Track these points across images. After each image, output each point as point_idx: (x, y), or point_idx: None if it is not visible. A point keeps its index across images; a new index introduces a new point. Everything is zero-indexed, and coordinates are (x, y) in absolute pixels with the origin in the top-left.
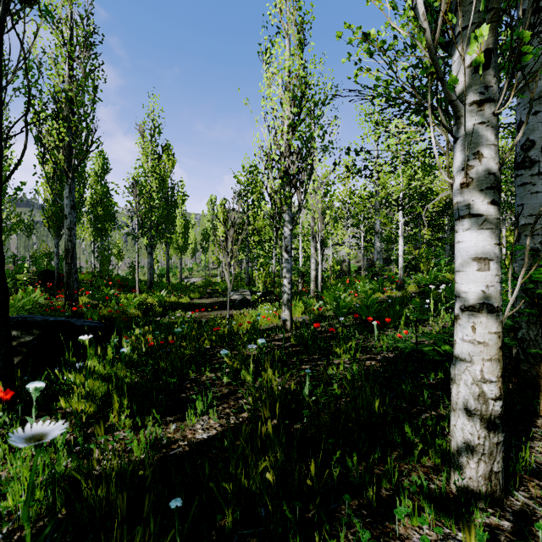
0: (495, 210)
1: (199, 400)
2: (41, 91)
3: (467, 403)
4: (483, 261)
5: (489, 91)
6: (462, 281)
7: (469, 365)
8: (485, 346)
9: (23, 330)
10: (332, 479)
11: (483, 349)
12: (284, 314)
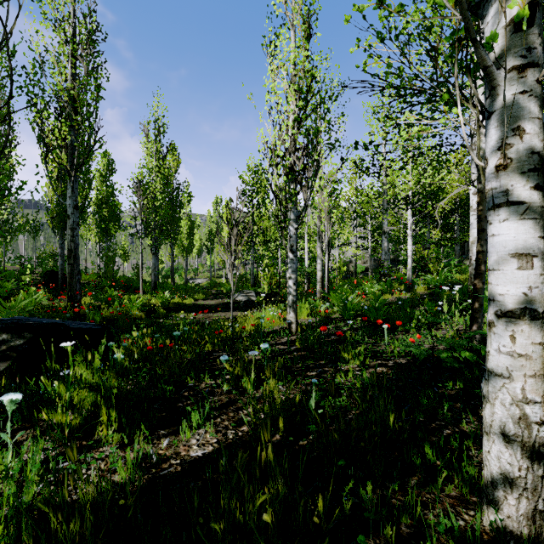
0: (540, 196)
1: (195, 412)
2: (43, 89)
3: (505, 427)
4: (525, 257)
5: (532, 53)
6: (498, 282)
7: (507, 381)
8: (528, 360)
9: (13, 333)
10: (343, 513)
11: (524, 363)
12: (290, 316)
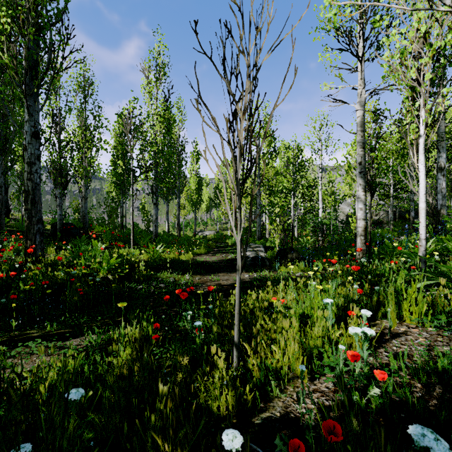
0: None
1: None
2: None
3: None
4: None
5: None
6: None
7: None
8: None
9: None
10: None
11: None
12: None
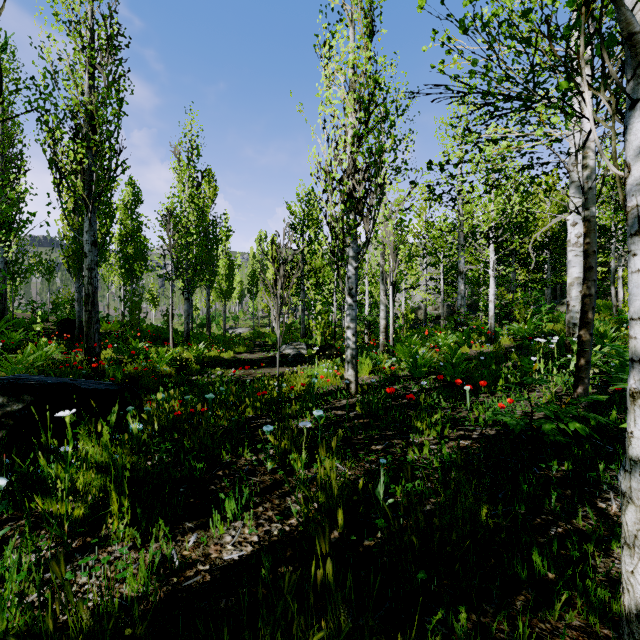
0: None
1: (230, 499)
2: (56, 104)
3: None
4: None
5: None
6: None
7: None
8: None
9: (11, 396)
10: None
11: None
12: (348, 374)
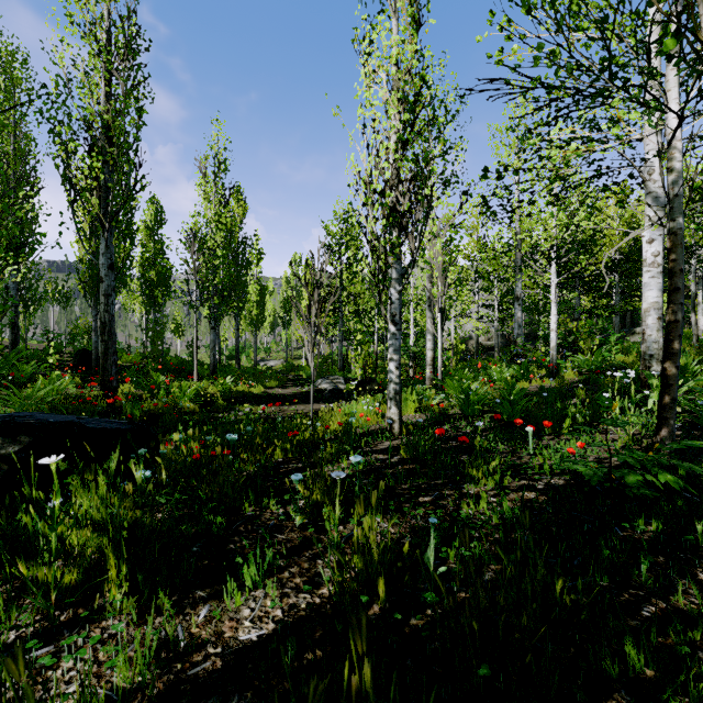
0: None
1: (250, 563)
2: (69, 115)
3: None
4: None
5: None
6: None
7: None
8: None
9: (6, 437)
10: None
11: None
12: (391, 412)
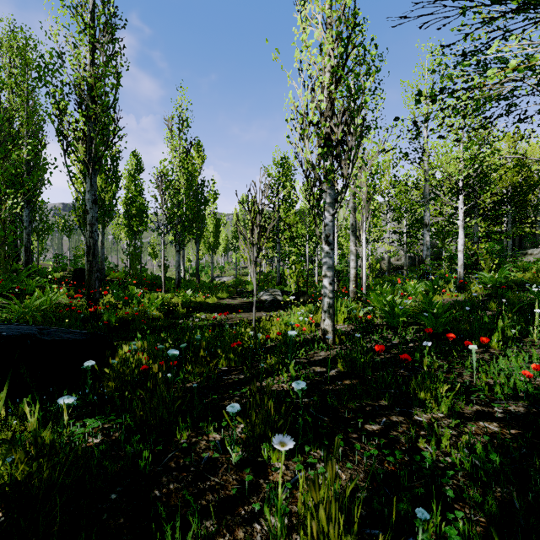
0: None
1: (168, 538)
2: (62, 80)
3: None
4: None
5: None
6: None
7: None
8: None
9: None
10: None
11: None
12: (325, 324)
